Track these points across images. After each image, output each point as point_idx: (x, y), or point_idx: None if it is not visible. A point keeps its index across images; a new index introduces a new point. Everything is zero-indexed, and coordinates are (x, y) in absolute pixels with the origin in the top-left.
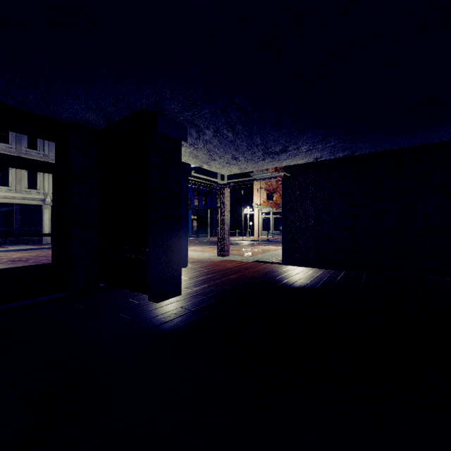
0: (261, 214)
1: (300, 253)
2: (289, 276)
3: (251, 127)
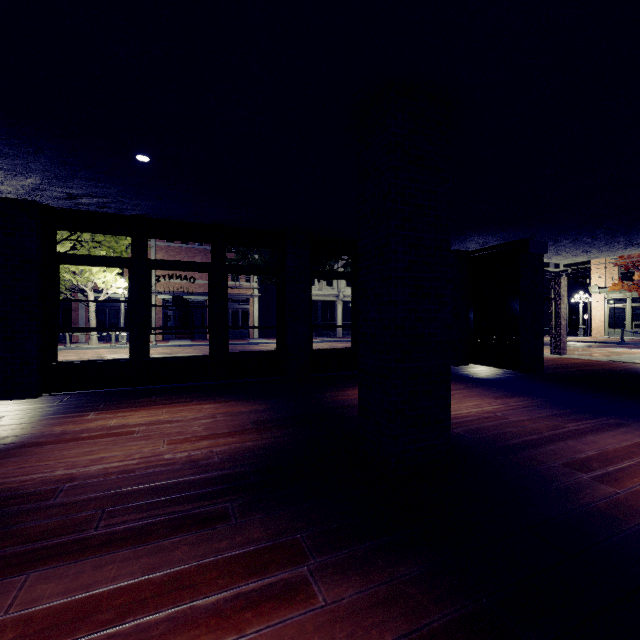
0: (606, 302)
1: None
2: None
3: (614, 234)
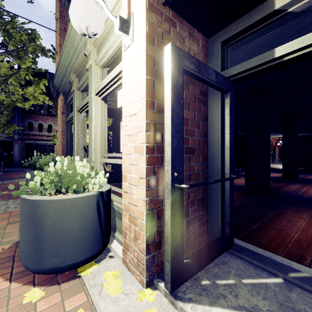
0: None
1: None
2: None
3: None
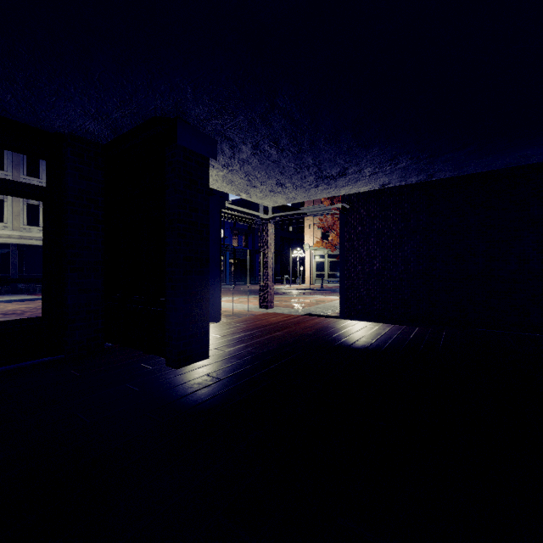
0: (313, 257)
1: (362, 304)
2: (348, 333)
3: (300, 142)
